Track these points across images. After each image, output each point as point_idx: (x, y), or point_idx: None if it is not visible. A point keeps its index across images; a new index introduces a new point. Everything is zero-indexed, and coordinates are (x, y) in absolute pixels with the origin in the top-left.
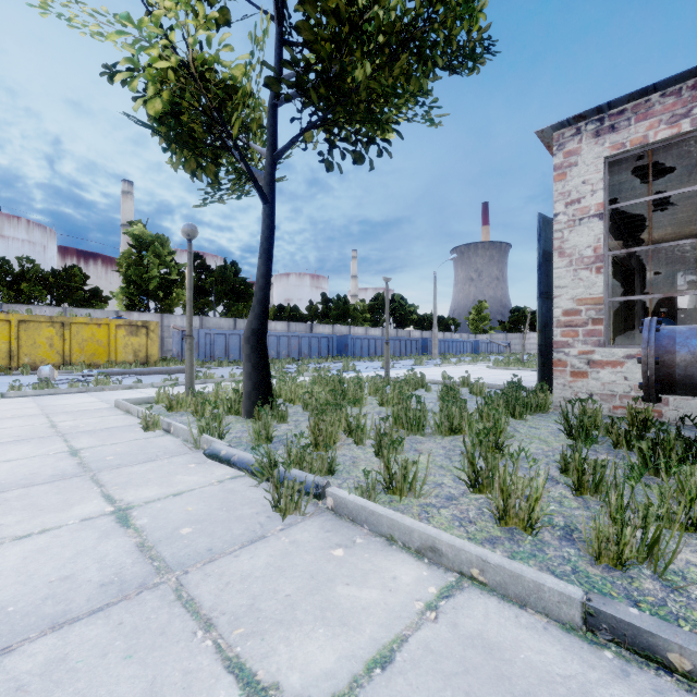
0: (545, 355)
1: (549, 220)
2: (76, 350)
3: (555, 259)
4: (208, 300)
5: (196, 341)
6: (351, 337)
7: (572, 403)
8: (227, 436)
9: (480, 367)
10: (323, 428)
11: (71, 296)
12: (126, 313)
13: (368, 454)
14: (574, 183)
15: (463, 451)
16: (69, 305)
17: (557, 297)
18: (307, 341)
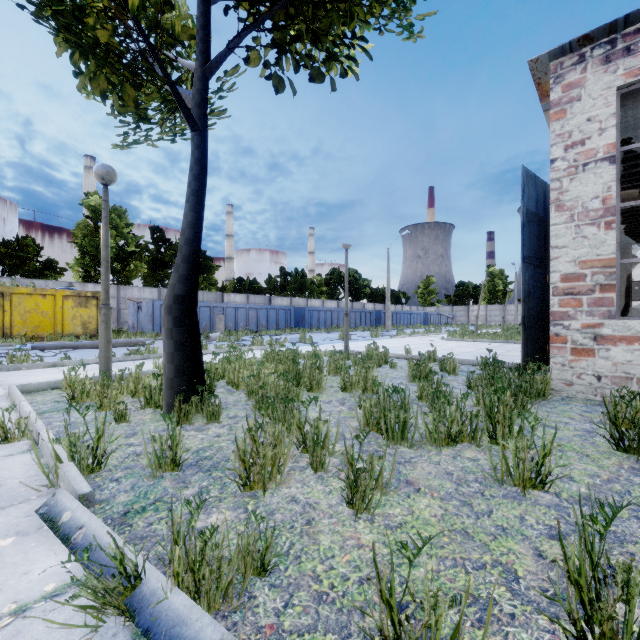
0: (528, 328)
1: (532, 175)
2: (18, 321)
3: (552, 214)
4: (167, 272)
5: (151, 312)
6: (308, 309)
7: (625, 400)
8: (121, 451)
9: (435, 338)
10: (261, 452)
11: (23, 267)
12: (80, 284)
13: (334, 496)
14: (576, 121)
15: (482, 483)
16: (21, 276)
17: (553, 260)
18: (265, 313)
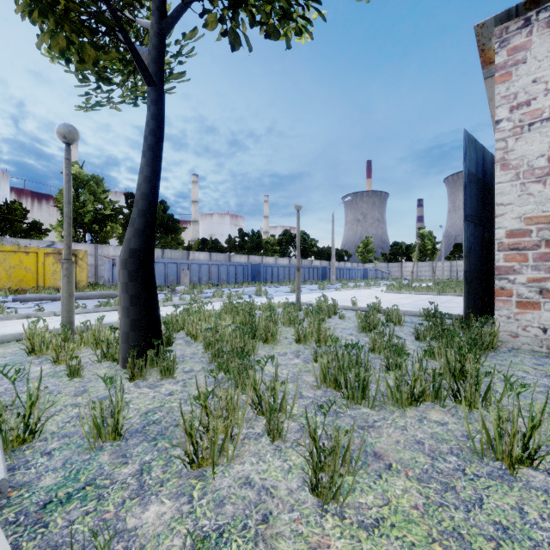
0: (469, 282)
1: (472, 139)
2: (3, 276)
3: (497, 173)
4: None
5: None
6: (263, 265)
7: None
8: (64, 414)
9: (375, 291)
10: (210, 423)
11: (12, 228)
12: (62, 243)
13: (294, 477)
14: (522, 83)
15: (460, 457)
16: (9, 236)
17: (499, 216)
18: (225, 268)
